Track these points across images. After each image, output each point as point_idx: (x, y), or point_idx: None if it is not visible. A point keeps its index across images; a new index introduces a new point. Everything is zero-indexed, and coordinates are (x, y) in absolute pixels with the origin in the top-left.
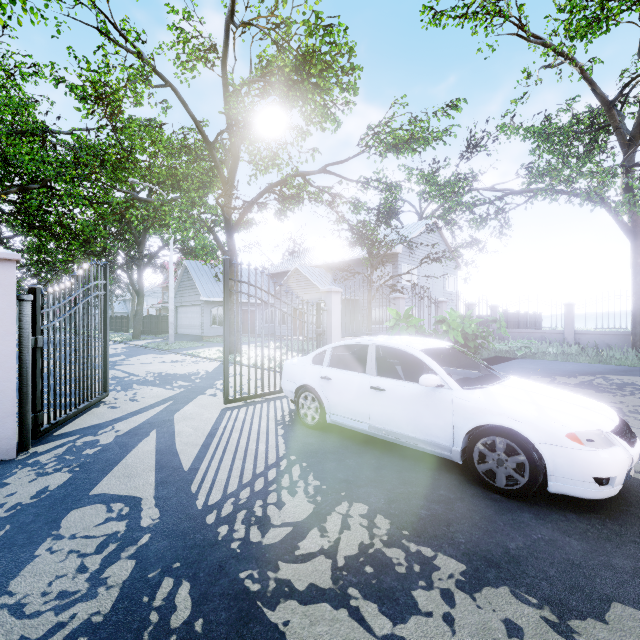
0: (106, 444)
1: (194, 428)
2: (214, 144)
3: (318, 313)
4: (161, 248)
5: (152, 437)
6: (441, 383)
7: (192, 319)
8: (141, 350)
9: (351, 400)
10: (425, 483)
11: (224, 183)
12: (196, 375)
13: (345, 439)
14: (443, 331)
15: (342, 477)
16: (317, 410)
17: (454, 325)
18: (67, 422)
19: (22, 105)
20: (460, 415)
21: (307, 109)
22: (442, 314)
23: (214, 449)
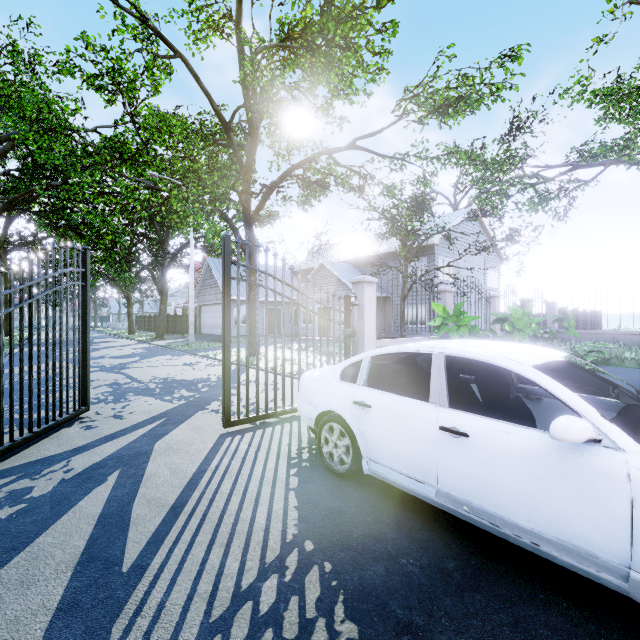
0: (37, 497)
1: (173, 469)
2: (230, 124)
3: (347, 309)
4: (184, 245)
5: (108, 485)
6: (595, 435)
7: (214, 318)
8: (159, 351)
9: (404, 444)
10: None
11: (242, 168)
12: (205, 382)
13: (393, 503)
14: (506, 332)
15: (399, 613)
16: (348, 450)
17: (519, 324)
18: (16, 451)
19: (44, 101)
20: None
21: (333, 79)
22: (494, 311)
23: (187, 517)
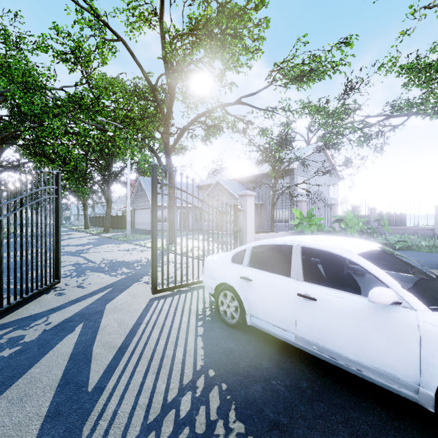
0: (28, 342)
1: (119, 322)
2: (155, 86)
3: (235, 213)
4: (123, 168)
5: (75, 333)
6: (397, 299)
7: (144, 218)
8: (106, 241)
9: (274, 305)
10: (386, 437)
11: (163, 116)
12: (138, 262)
13: (266, 344)
14: (342, 228)
15: (271, 416)
16: (236, 309)
17: (351, 223)
18: (11, 310)
19: (27, 69)
20: (433, 347)
21: (226, 56)
22: (334, 214)
23: (129, 354)
